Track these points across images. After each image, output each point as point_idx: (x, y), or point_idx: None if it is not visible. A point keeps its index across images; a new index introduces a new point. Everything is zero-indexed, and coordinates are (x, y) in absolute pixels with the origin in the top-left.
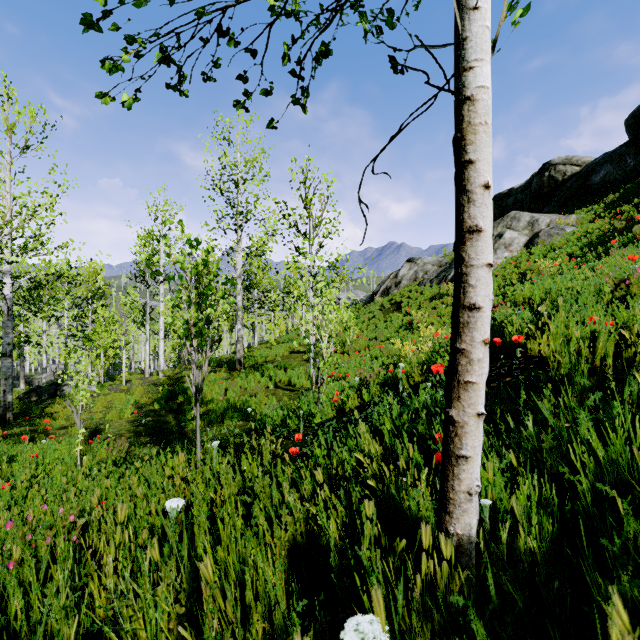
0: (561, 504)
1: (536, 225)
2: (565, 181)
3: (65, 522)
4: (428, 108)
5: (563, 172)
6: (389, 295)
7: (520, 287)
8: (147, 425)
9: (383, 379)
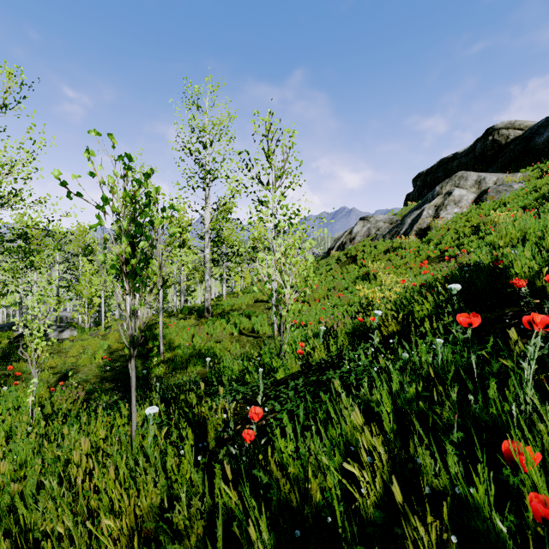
0: None
1: (483, 183)
2: (508, 144)
3: None
4: None
5: (506, 136)
6: (344, 250)
7: (475, 238)
8: (114, 371)
9: (352, 328)
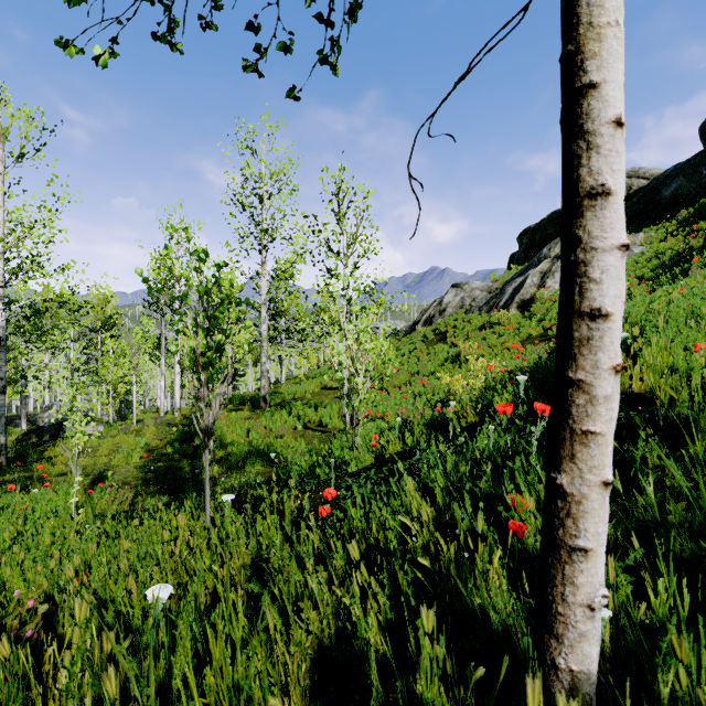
0: (697, 602)
1: None
2: (631, 196)
3: (20, 610)
4: (514, 28)
5: (628, 186)
6: (432, 324)
7: None
8: (157, 471)
9: (429, 420)
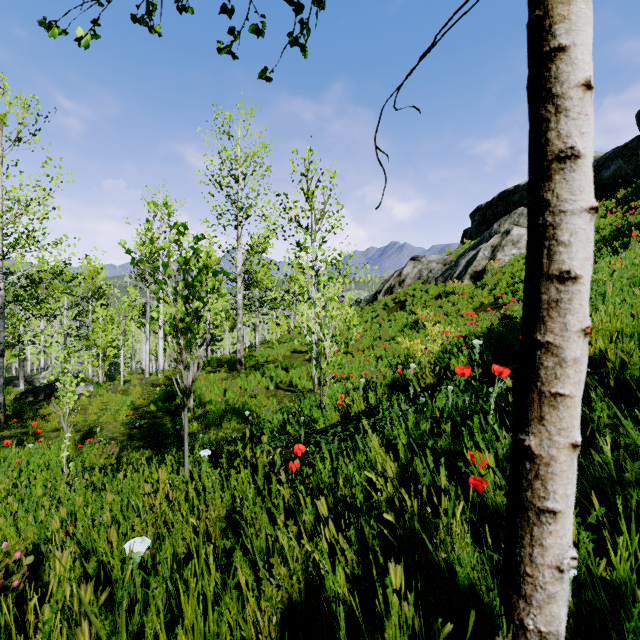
0: None
1: None
2: None
3: (7, 561)
4: (478, 0)
5: None
6: (393, 294)
7: None
8: (142, 428)
9: (391, 381)
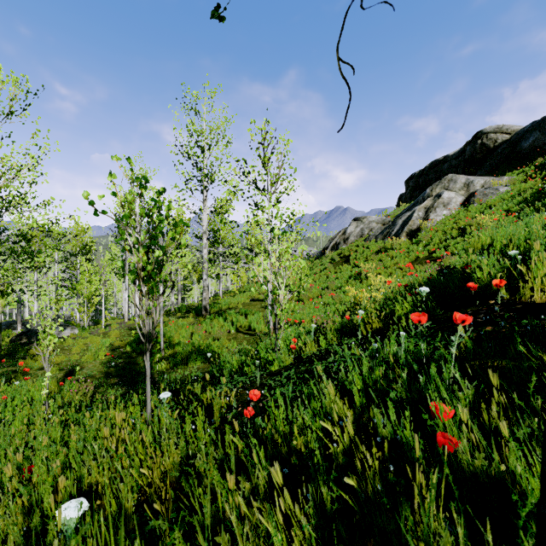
0: None
1: (471, 186)
2: (496, 148)
3: None
4: None
5: (494, 140)
6: (338, 250)
7: (461, 240)
8: (118, 366)
9: (340, 326)
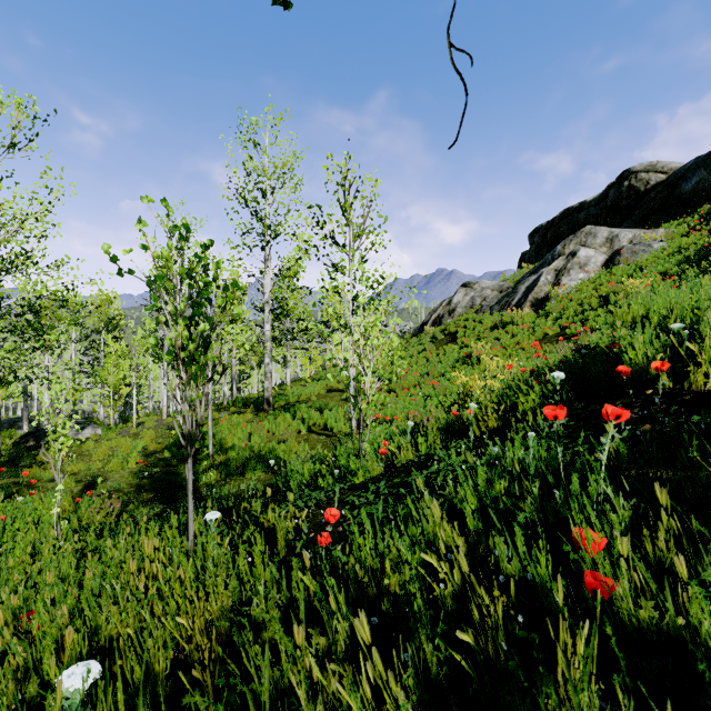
0: None
1: (616, 241)
2: (648, 191)
3: None
4: None
5: (646, 181)
6: (441, 325)
7: (603, 312)
8: (153, 477)
9: (445, 424)
